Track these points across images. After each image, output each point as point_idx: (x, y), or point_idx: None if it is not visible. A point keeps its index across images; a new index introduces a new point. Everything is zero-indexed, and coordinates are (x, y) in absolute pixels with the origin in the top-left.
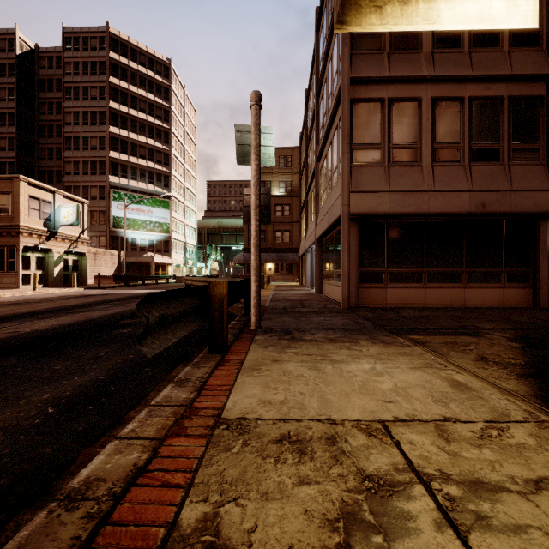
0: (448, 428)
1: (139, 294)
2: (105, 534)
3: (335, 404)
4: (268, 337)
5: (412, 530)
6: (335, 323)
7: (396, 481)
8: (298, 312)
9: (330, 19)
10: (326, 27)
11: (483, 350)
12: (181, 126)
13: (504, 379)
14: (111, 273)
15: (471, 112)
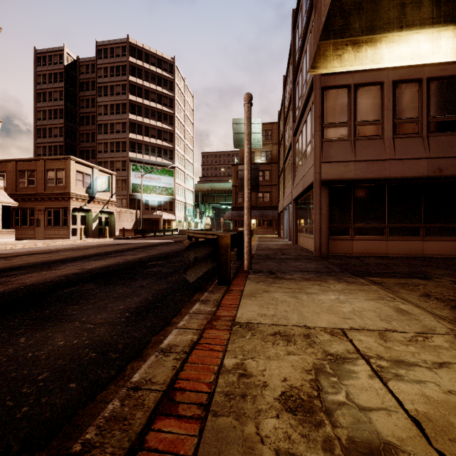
0: (387, 334)
1: (154, 243)
2: (188, 366)
3: (309, 318)
4: (258, 276)
5: (354, 377)
6: (309, 267)
7: (347, 357)
8: (278, 259)
9: (305, 21)
10: (301, 26)
11: (429, 289)
12: (182, 110)
13: (440, 309)
14: (131, 227)
15: (429, 91)
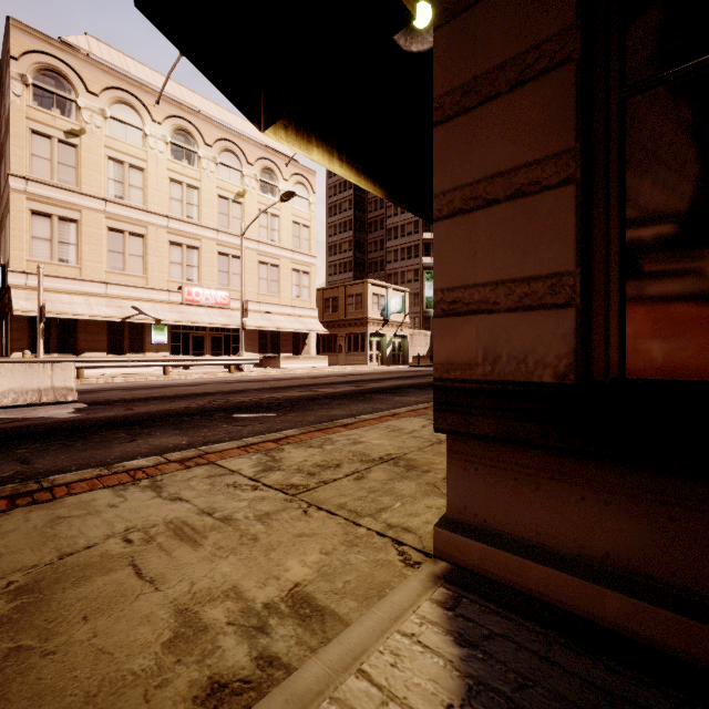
0: None
1: None
2: None
3: None
4: None
5: None
6: None
7: None
8: None
9: None
10: None
11: None
12: None
13: None
14: (425, 353)
15: None
